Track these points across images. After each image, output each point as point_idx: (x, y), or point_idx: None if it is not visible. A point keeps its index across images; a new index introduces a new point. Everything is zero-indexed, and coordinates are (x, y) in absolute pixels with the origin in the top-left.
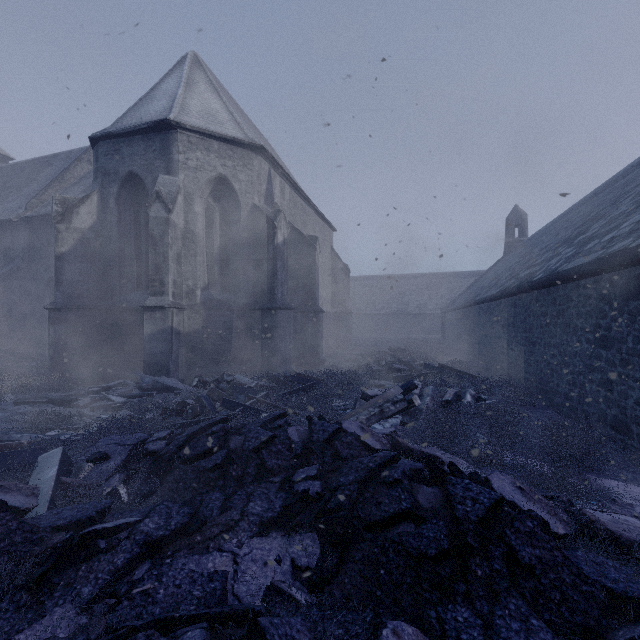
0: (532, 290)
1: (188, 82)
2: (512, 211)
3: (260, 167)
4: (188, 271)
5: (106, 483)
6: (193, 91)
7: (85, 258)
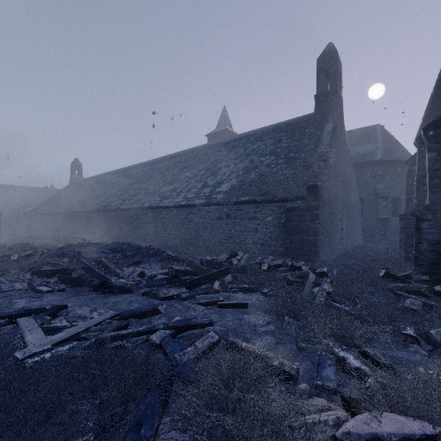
0: (110, 211)
1: None
2: (75, 161)
3: None
4: None
5: None
6: None
7: None
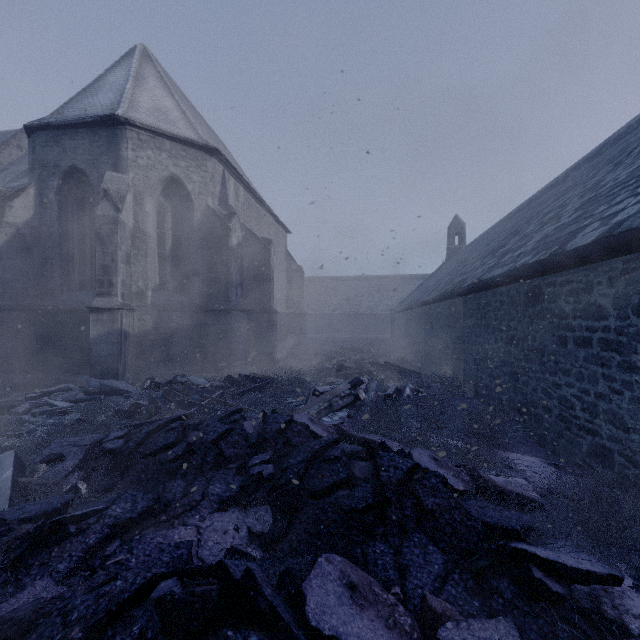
0: (463, 295)
1: (137, 76)
2: (453, 220)
3: (214, 169)
4: (138, 271)
5: (65, 481)
6: (143, 86)
7: (20, 255)
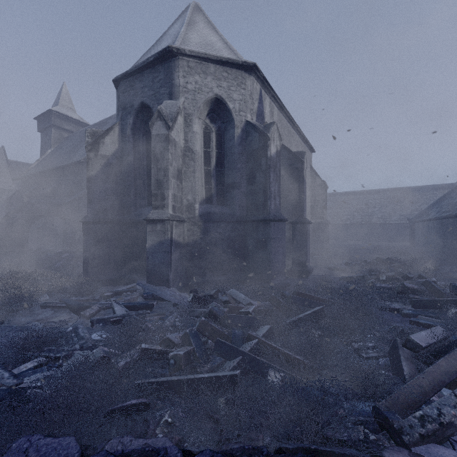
0: None
1: (189, 23)
2: None
3: (252, 86)
4: (188, 186)
5: None
6: (193, 29)
7: (109, 180)
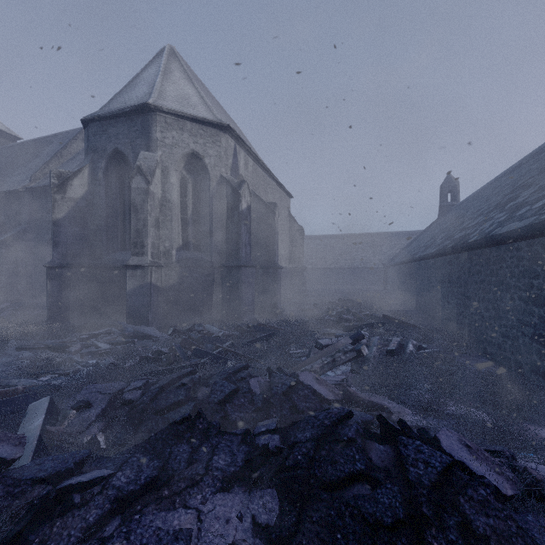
0: (467, 250)
1: (165, 71)
2: (446, 179)
3: (227, 144)
4: (165, 234)
5: (87, 431)
6: (169, 79)
7: (78, 223)
